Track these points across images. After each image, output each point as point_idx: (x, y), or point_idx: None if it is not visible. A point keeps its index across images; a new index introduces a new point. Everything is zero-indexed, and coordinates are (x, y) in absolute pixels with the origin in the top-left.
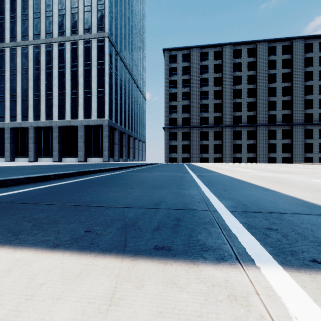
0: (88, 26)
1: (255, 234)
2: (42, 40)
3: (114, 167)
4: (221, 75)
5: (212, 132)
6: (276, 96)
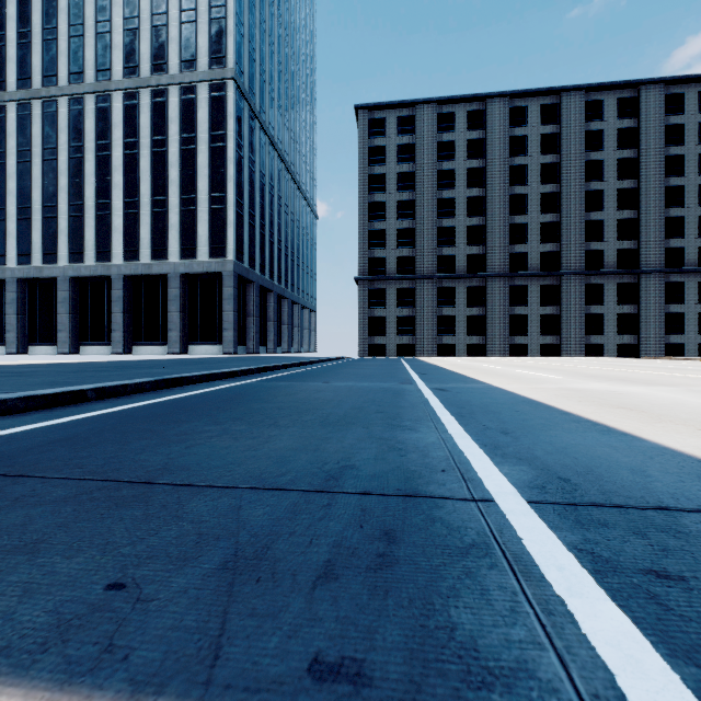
0: (190, 54)
1: (624, 601)
2: (88, 86)
3: (243, 369)
4: (484, 165)
5: (464, 289)
6: (604, 209)
